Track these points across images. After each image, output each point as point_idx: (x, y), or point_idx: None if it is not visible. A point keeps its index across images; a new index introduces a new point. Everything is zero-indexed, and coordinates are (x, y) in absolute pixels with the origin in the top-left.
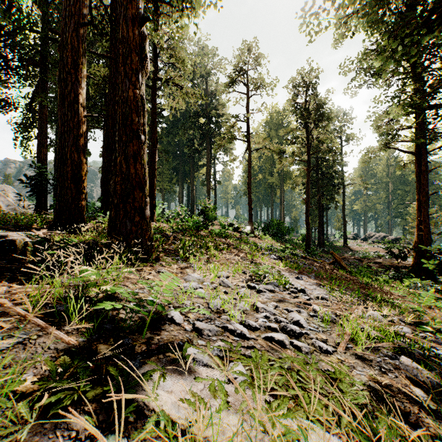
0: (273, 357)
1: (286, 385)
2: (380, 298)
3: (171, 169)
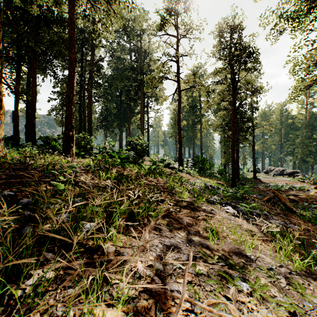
0: None
1: None
2: None
3: (112, 115)
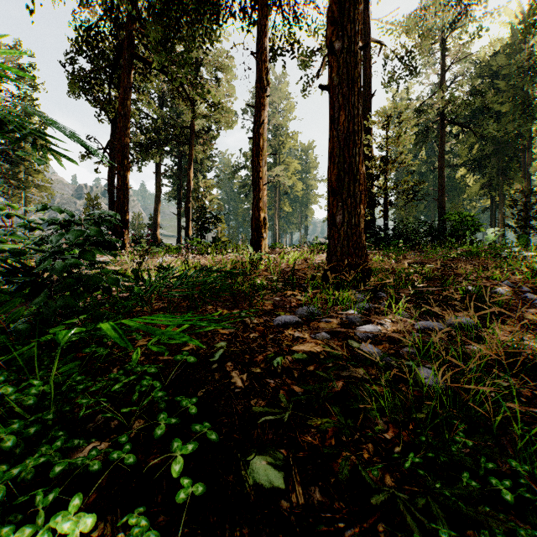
0: None
1: None
2: None
3: None
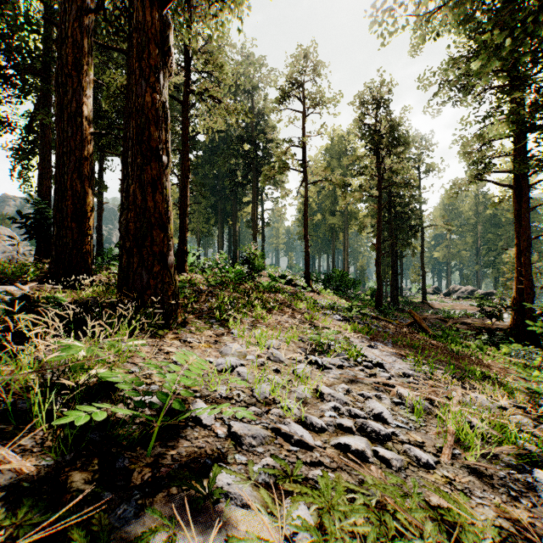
0: (352, 484)
1: (377, 537)
2: (482, 374)
3: (208, 207)
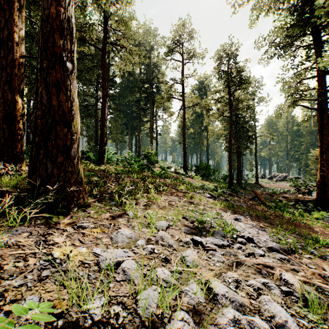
0: None
1: None
2: None
3: (123, 124)
